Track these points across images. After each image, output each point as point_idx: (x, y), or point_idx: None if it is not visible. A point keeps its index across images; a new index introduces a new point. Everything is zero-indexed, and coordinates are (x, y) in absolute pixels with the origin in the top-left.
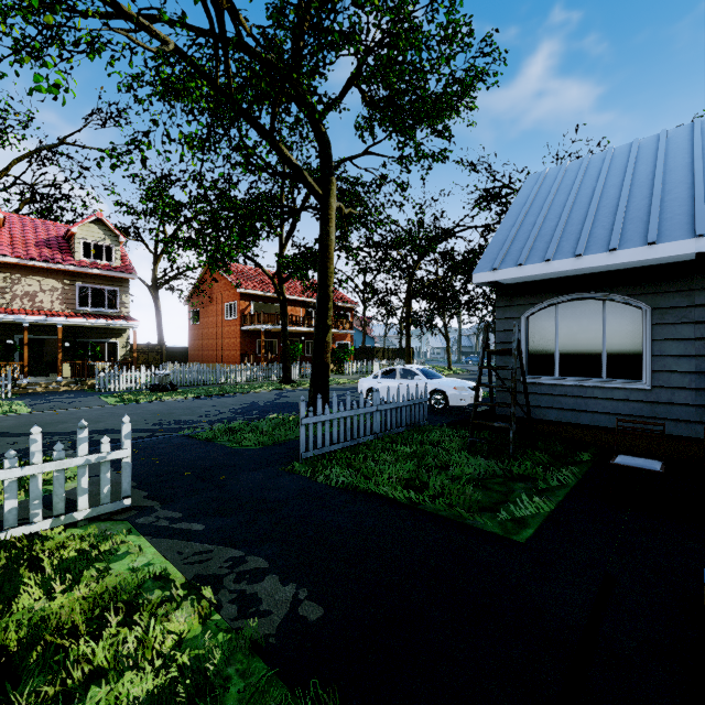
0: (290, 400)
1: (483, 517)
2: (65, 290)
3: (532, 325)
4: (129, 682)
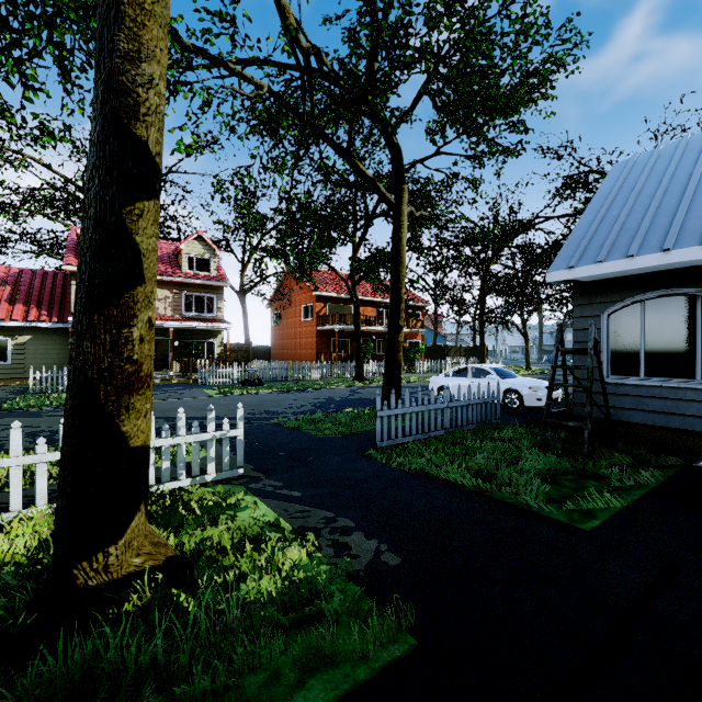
0: (363, 396)
1: (547, 505)
2: (175, 298)
3: (614, 323)
4: (266, 582)
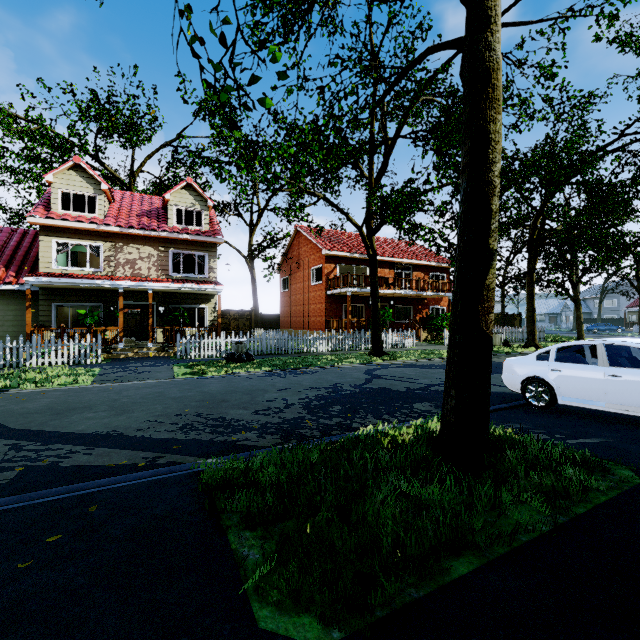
0: (386, 384)
1: None
2: (160, 256)
3: None
4: None
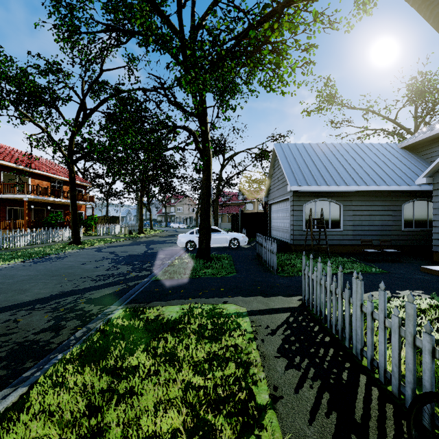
0: (128, 253)
1: (380, 269)
2: None
3: (306, 209)
4: None
